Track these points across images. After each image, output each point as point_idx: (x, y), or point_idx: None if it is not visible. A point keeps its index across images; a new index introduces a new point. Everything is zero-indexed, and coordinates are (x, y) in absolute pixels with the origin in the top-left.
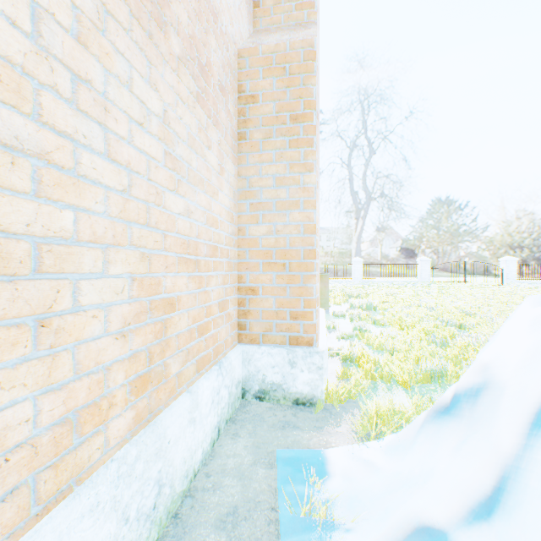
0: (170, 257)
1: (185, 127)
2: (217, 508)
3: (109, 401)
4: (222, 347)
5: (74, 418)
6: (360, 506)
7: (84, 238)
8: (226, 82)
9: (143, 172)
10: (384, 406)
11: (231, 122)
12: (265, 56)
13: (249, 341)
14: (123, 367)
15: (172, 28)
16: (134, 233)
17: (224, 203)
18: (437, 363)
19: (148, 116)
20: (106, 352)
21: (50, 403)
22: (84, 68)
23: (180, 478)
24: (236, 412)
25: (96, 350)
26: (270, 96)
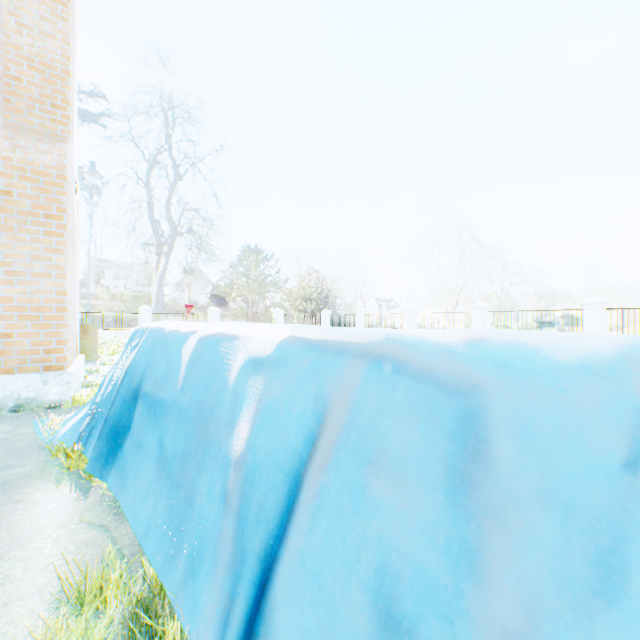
0: None
1: None
2: None
3: None
4: None
5: None
6: None
7: None
8: None
9: None
10: None
11: None
12: (21, 166)
13: (5, 372)
14: None
15: None
16: None
17: None
18: None
19: None
20: None
21: None
22: None
23: None
24: None
25: None
26: (25, 196)
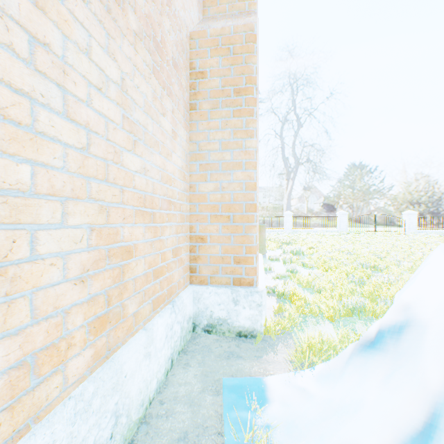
0: (127, 209)
1: (142, 95)
2: (169, 434)
3: (68, 342)
4: (175, 288)
5: (32, 360)
6: (297, 432)
7: (41, 191)
8: (178, 59)
9: (101, 132)
10: (314, 337)
11: (183, 95)
12: (213, 38)
13: (199, 282)
14: (82, 310)
15: (130, 6)
16: (93, 188)
17: (177, 163)
18: (357, 300)
19: (106, 82)
20: (64, 297)
21: (5, 349)
22: (41, 31)
23: (136, 407)
24: (187, 344)
25: (55, 295)
26: (216, 73)
